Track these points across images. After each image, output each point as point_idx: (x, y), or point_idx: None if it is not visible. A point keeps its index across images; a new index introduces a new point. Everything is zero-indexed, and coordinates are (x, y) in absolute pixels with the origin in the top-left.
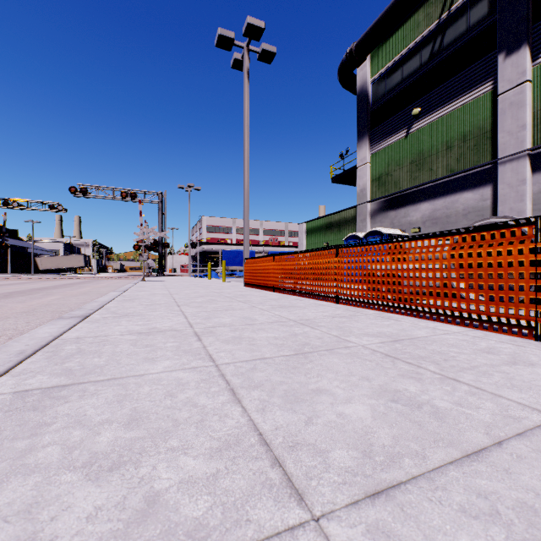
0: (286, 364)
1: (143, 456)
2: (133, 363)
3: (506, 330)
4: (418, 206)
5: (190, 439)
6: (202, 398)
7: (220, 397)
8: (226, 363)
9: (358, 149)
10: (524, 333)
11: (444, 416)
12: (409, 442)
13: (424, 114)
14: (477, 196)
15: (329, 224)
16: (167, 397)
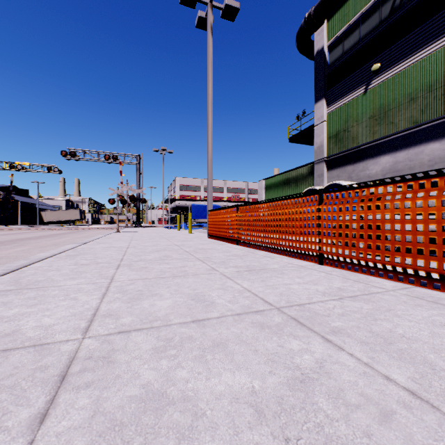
0: None
1: None
2: None
3: None
4: (378, 159)
5: None
6: None
7: None
8: None
9: (315, 109)
10: None
11: None
12: None
13: (384, 69)
14: None
15: (286, 180)
16: None
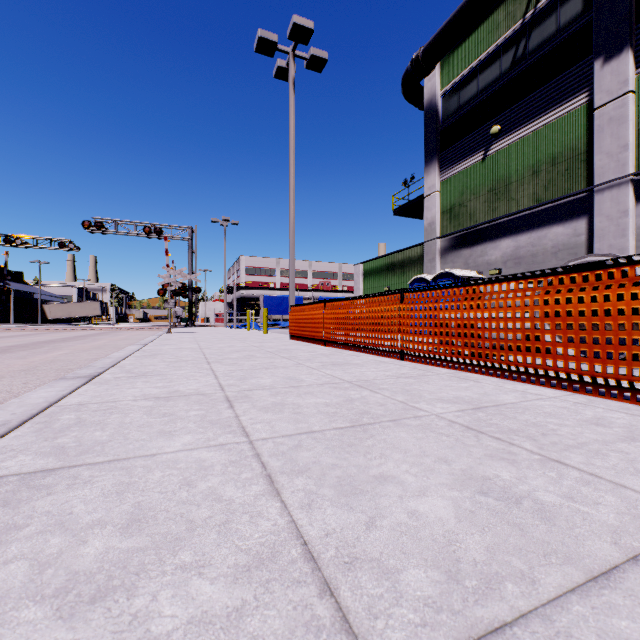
0: (340, 440)
1: (140, 579)
2: (145, 439)
3: (615, 394)
4: (498, 243)
5: (208, 552)
6: (229, 488)
7: (252, 487)
8: (263, 438)
9: (426, 175)
10: (638, 398)
11: (552, 516)
12: (510, 557)
13: (505, 133)
14: (569, 231)
15: (390, 265)
16: (183, 487)
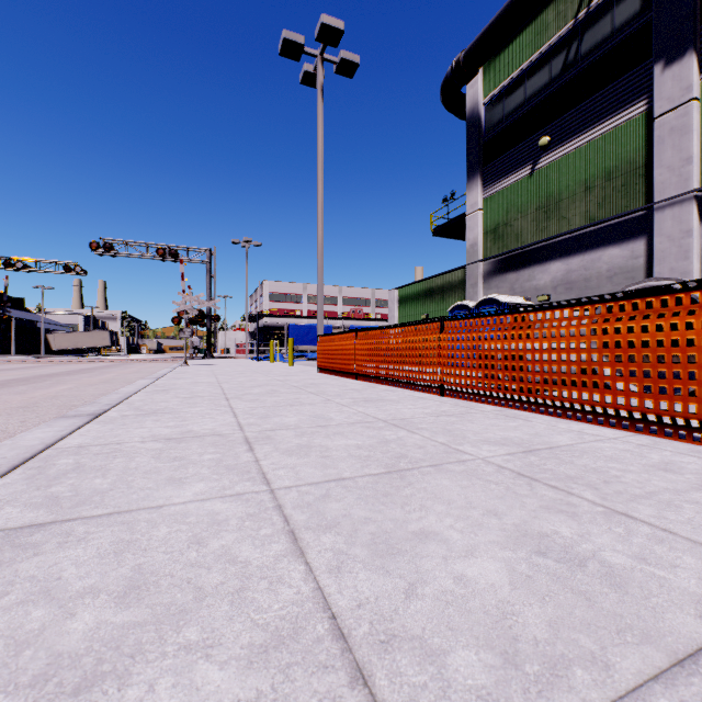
0: (374, 489)
1: (136, 663)
2: (151, 487)
3: (682, 434)
4: (547, 266)
5: (219, 628)
6: (245, 547)
7: (273, 546)
8: (285, 486)
9: (468, 191)
10: None
11: (623, 581)
12: (577, 634)
13: (555, 145)
14: (625, 253)
15: (429, 290)
16: (192, 546)
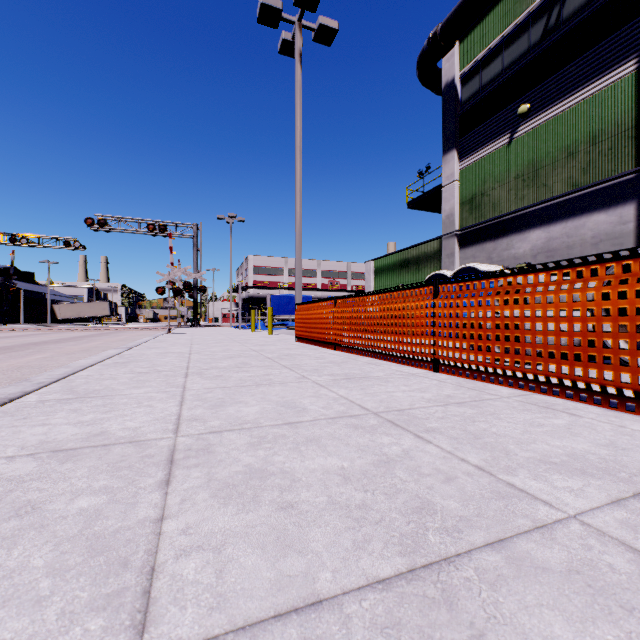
0: None
1: None
2: None
3: None
4: (527, 235)
5: None
6: None
7: None
8: None
9: (444, 163)
10: None
11: None
12: None
13: (535, 112)
14: (613, 218)
15: (404, 261)
16: None
